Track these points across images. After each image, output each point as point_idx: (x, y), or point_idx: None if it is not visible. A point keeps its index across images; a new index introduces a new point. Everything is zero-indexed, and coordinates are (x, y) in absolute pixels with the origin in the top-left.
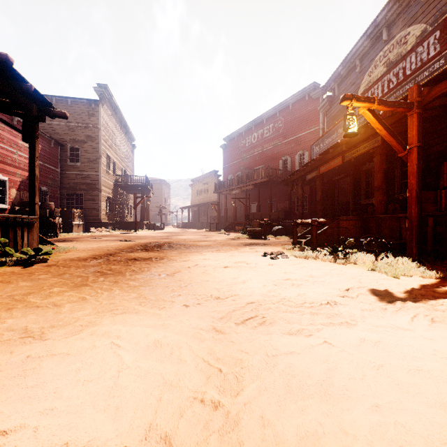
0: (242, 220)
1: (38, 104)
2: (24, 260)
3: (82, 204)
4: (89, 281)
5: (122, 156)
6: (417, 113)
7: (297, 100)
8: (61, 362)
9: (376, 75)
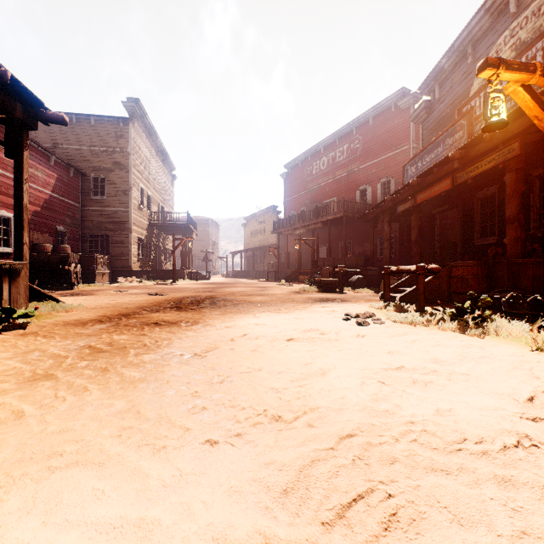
0: (307, 267)
1: (25, 103)
2: None
3: (109, 247)
4: (60, 368)
5: (159, 188)
6: None
7: (379, 113)
8: None
9: None
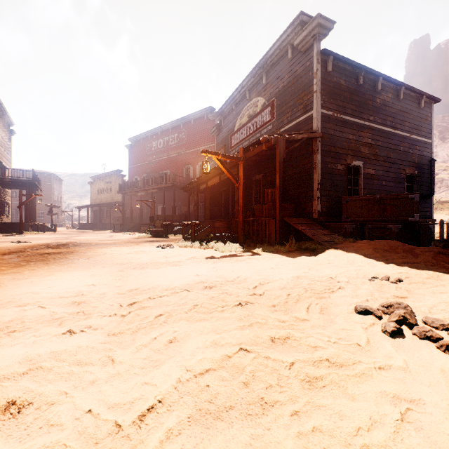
0: (148, 221)
1: None
2: None
3: None
4: (23, 264)
5: None
6: (242, 163)
7: (198, 118)
8: (51, 281)
9: (244, 120)
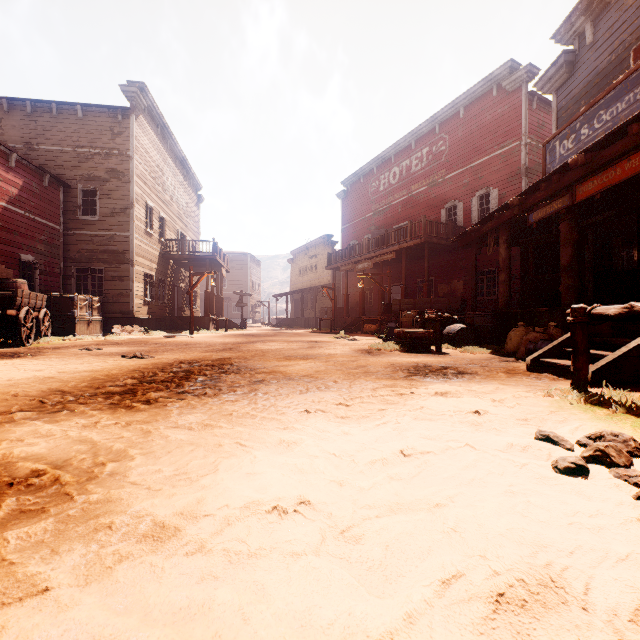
0: (372, 314)
1: None
2: None
3: (102, 286)
4: None
5: (178, 210)
6: None
7: (474, 100)
8: None
9: None
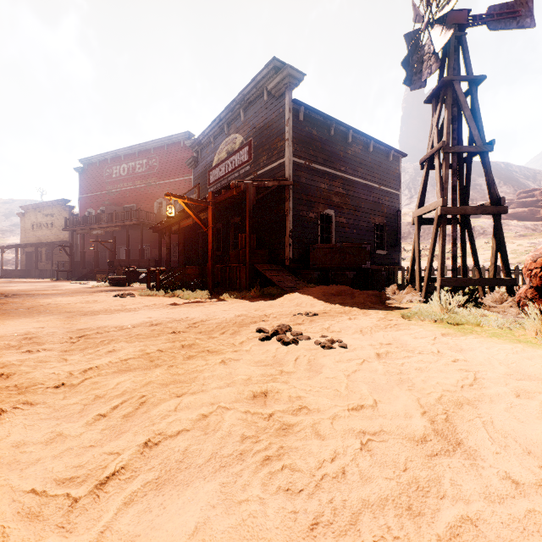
0: (107, 267)
1: None
2: None
3: None
4: None
5: None
6: (212, 208)
7: (172, 143)
8: None
9: (222, 156)
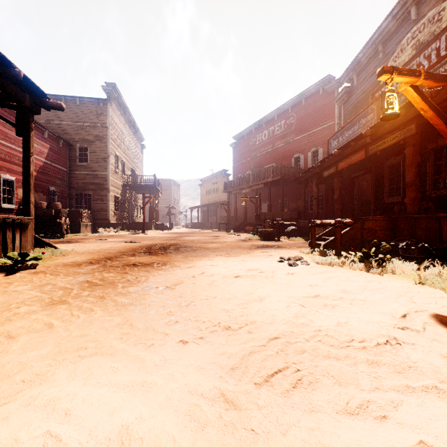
0: (252, 220)
1: (32, 94)
2: (9, 266)
3: (91, 204)
4: (70, 296)
5: (131, 155)
6: None
7: (310, 95)
8: None
9: (403, 59)
